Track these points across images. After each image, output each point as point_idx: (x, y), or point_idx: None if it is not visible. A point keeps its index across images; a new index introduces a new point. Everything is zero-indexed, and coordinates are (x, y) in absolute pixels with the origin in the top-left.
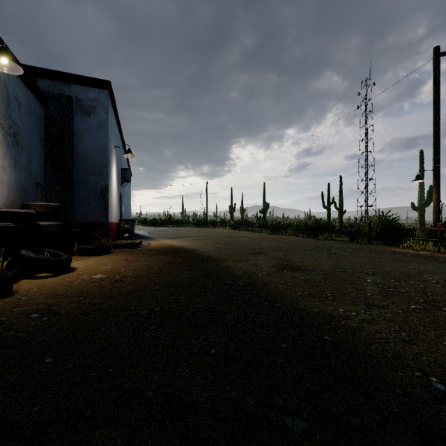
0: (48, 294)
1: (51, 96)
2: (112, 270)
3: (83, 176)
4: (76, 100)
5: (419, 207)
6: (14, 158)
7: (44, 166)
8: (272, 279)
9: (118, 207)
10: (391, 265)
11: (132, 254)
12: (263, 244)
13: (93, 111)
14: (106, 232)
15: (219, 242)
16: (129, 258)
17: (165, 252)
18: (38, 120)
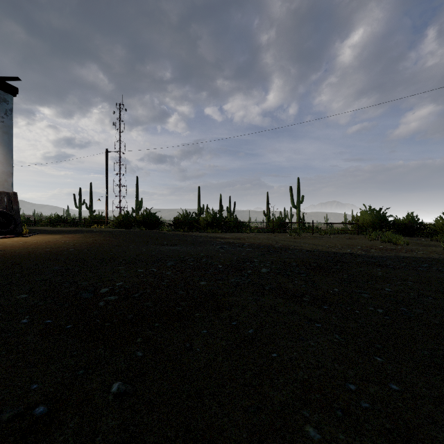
0: None
1: None
2: None
3: None
4: None
5: (136, 210)
6: None
7: None
8: None
9: None
10: None
11: None
12: None
13: None
14: None
15: None
16: None
17: None
18: None
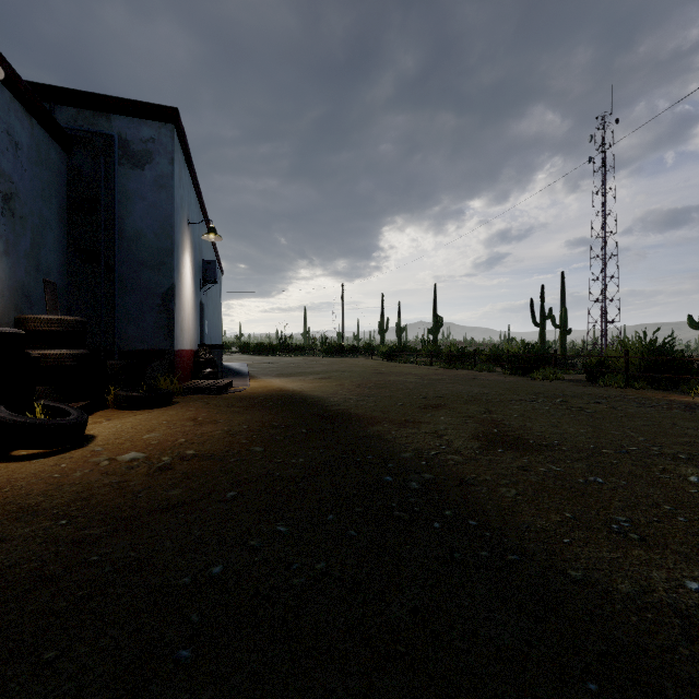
0: (3, 506)
1: (77, 135)
2: (160, 443)
3: (133, 271)
4: (120, 142)
5: None
6: (5, 238)
7: (66, 254)
8: (481, 474)
9: (197, 324)
10: None
11: (209, 406)
12: (441, 387)
13: (149, 159)
14: (171, 366)
15: (364, 384)
16: (200, 415)
17: (268, 403)
18: (55, 176)
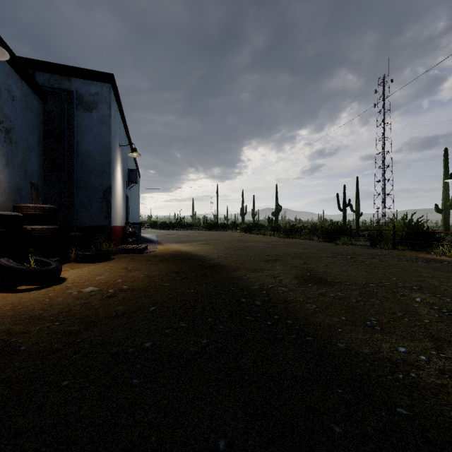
0: (19, 316)
1: (50, 91)
2: (107, 282)
3: (85, 176)
4: (77, 95)
5: (443, 209)
6: (6, 156)
7: (43, 165)
8: (297, 297)
9: (124, 209)
10: (434, 276)
11: (134, 260)
12: (278, 249)
13: (95, 106)
14: (109, 236)
15: (230, 247)
16: (129, 266)
17: (171, 259)
18: (36, 116)
